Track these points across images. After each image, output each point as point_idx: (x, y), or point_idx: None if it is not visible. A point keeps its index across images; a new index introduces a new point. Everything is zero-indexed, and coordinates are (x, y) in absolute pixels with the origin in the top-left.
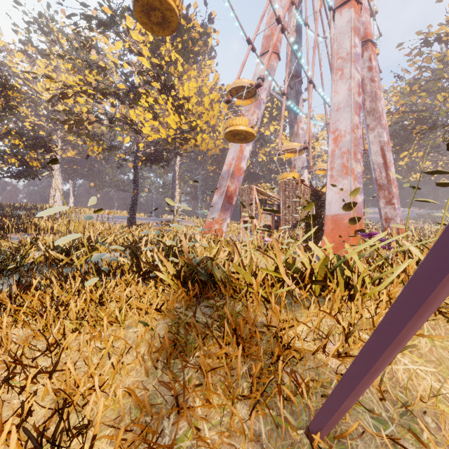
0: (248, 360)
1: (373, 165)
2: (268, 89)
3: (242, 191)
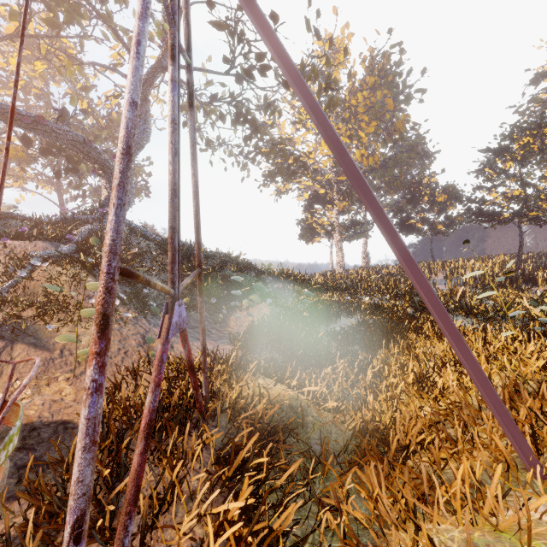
0: None
1: None
2: None
3: None
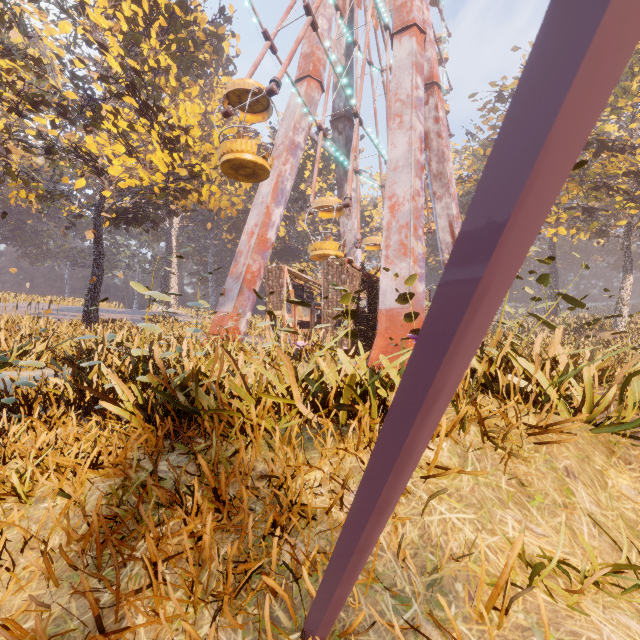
0: (233, 534)
1: (441, 245)
2: (307, 130)
3: (268, 273)
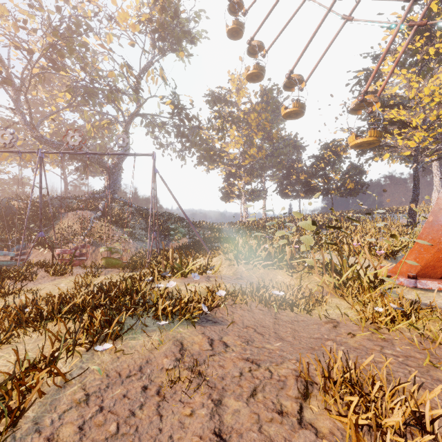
0: None
1: None
2: None
3: None
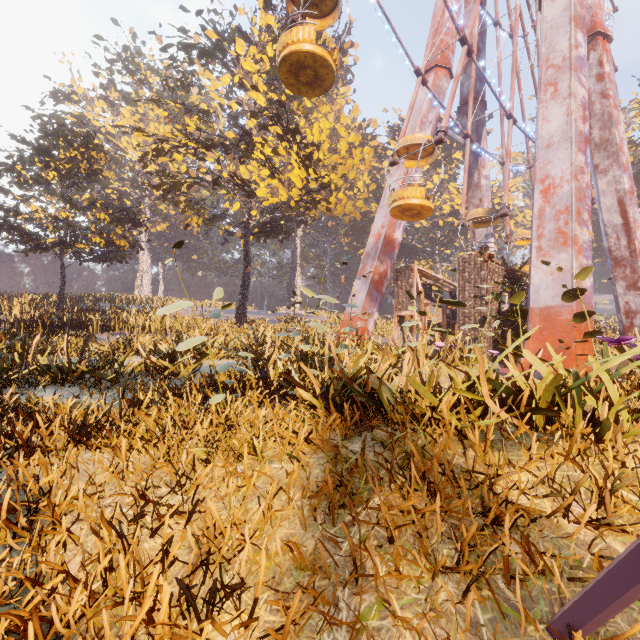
0: (445, 518)
1: (605, 229)
2: (434, 122)
3: (397, 274)
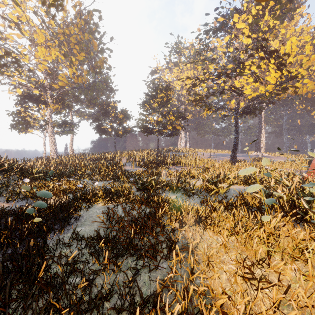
0: None
1: None
2: None
3: None
